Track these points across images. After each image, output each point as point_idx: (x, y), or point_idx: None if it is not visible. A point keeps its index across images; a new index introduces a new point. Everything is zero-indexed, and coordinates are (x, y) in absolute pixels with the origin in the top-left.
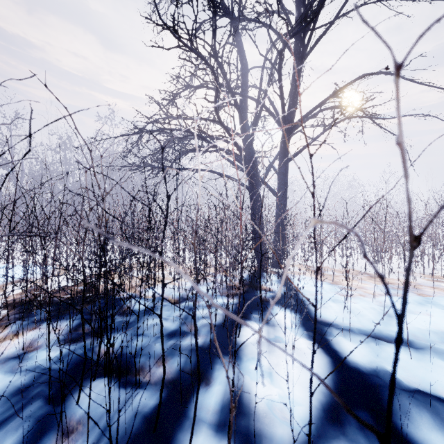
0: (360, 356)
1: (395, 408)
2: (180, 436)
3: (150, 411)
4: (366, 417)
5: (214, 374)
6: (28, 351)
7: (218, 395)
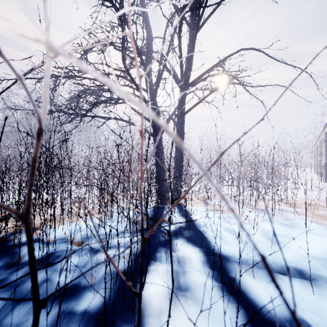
0: (269, 300)
1: None
2: None
3: None
4: None
5: None
6: None
7: None
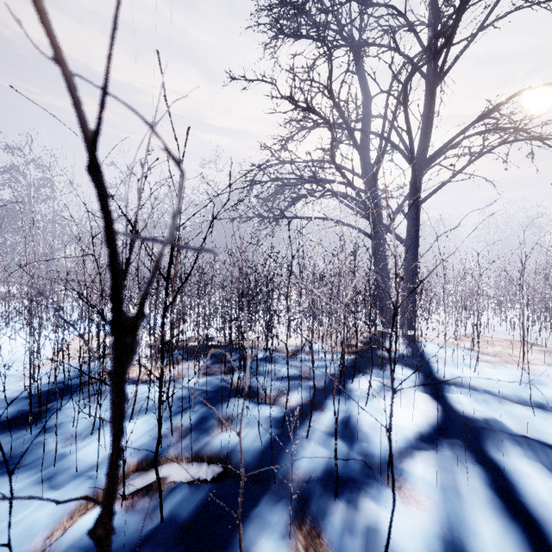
0: (475, 408)
1: (491, 441)
2: (301, 431)
3: (278, 417)
4: (459, 441)
5: (327, 404)
6: (178, 377)
7: (330, 416)
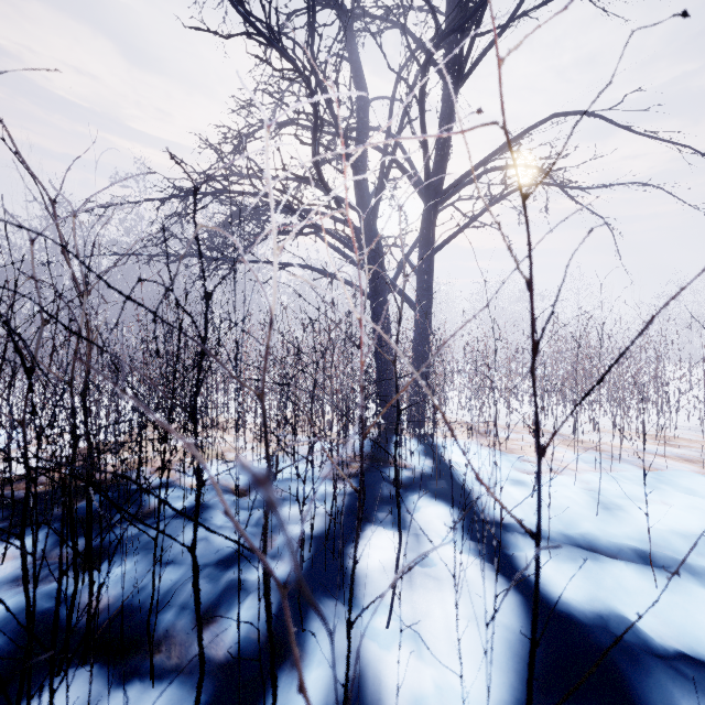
0: (570, 588)
1: (652, 701)
2: None
3: None
4: None
5: (308, 642)
6: None
7: (316, 694)
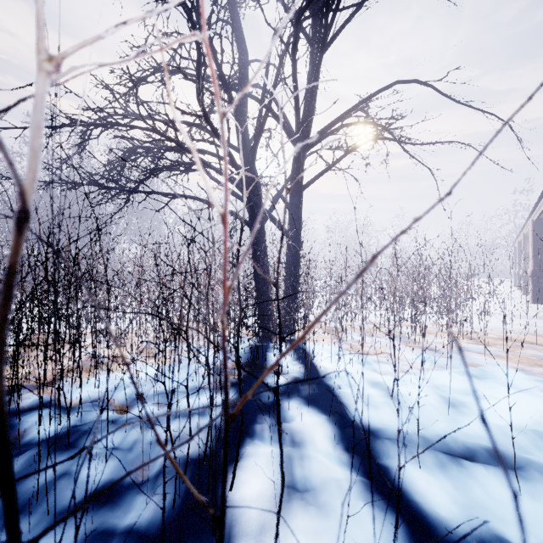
0: (446, 505)
1: None
2: None
3: None
4: None
5: None
6: None
7: None
